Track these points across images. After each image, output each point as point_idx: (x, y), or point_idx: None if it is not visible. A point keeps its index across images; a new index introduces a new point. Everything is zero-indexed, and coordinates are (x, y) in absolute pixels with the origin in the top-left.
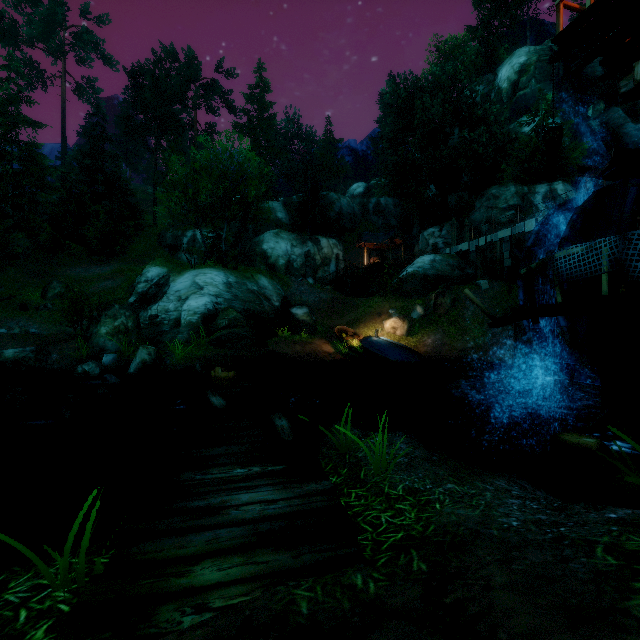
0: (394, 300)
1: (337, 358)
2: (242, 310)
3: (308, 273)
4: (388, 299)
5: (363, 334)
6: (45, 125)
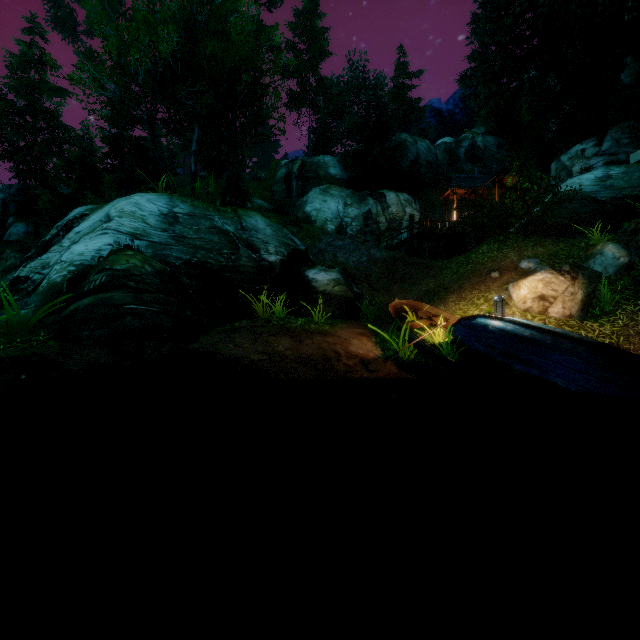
0: (529, 243)
1: (383, 374)
2: (184, 263)
3: (368, 242)
4: (513, 243)
5: (456, 315)
6: (72, 93)
